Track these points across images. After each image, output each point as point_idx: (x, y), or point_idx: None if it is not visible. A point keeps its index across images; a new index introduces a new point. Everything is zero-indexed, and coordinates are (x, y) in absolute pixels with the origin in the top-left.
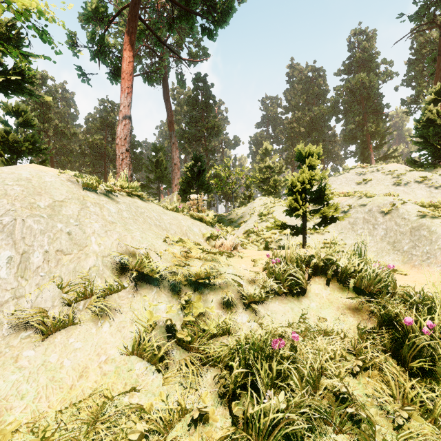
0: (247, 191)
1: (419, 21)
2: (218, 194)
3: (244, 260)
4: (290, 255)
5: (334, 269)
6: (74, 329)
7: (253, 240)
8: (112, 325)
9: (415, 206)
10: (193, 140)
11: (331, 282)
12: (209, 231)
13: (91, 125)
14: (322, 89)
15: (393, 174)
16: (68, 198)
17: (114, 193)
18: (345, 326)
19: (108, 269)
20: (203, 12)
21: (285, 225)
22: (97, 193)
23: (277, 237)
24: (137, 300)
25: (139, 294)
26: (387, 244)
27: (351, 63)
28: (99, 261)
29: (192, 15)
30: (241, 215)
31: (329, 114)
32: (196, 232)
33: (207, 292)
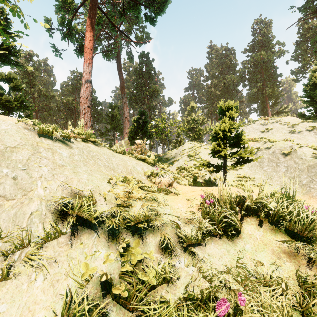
0: (178, 137)
1: (306, 11)
2: (157, 139)
3: (180, 198)
4: (223, 197)
5: (265, 210)
6: (3, 286)
7: (184, 175)
8: (46, 278)
9: (310, 149)
10: (139, 100)
11: (263, 222)
12: (149, 170)
13: (65, 89)
14: (233, 63)
15: (289, 125)
16: (21, 144)
17: (69, 140)
18: (285, 274)
19: (51, 213)
20: (146, 4)
21: (210, 164)
22: (52, 139)
23: (202, 173)
24: (76, 246)
25: (79, 240)
26: (288, 179)
27: (254, 44)
28: (42, 205)
29: (138, 6)
30: (174, 155)
31: (238, 81)
32: (139, 171)
33: (146, 234)
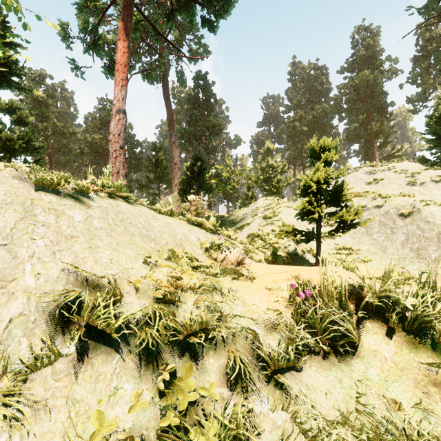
0: (248, 191)
1: (428, 14)
2: (219, 194)
3: (256, 287)
4: (328, 288)
5: (398, 311)
6: None
7: (258, 246)
8: None
9: (440, 208)
10: (193, 139)
11: (393, 330)
12: (209, 240)
13: (91, 124)
14: (325, 88)
15: (407, 173)
16: (5, 203)
17: (87, 195)
18: None
19: (45, 318)
20: (203, 3)
21: (296, 231)
22: (59, 194)
23: (285, 242)
24: (84, 378)
25: (90, 366)
26: (410, 251)
27: (354, 60)
28: (31, 305)
29: (192, 5)
30: (243, 216)
31: (332, 112)
32: (193, 241)
33: (203, 351)
